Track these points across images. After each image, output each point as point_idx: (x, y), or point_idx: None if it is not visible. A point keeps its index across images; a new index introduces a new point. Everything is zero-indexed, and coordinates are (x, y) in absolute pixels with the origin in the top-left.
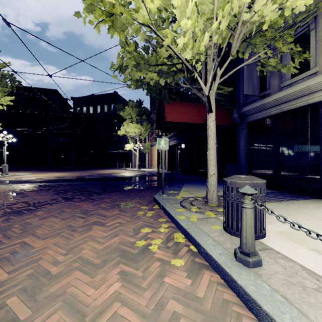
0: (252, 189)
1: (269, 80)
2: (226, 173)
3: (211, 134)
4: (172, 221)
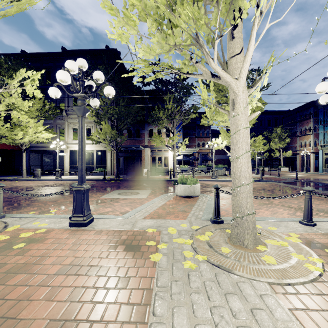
0: (40, 169)
1: None
2: (19, 171)
3: (24, 158)
4: (17, 180)
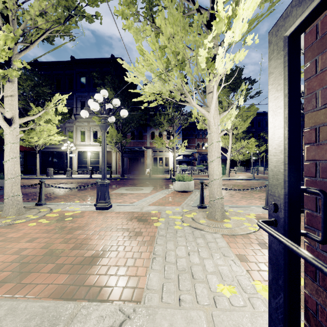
0: (53, 169)
1: None
2: (32, 170)
3: (38, 159)
4: (32, 179)
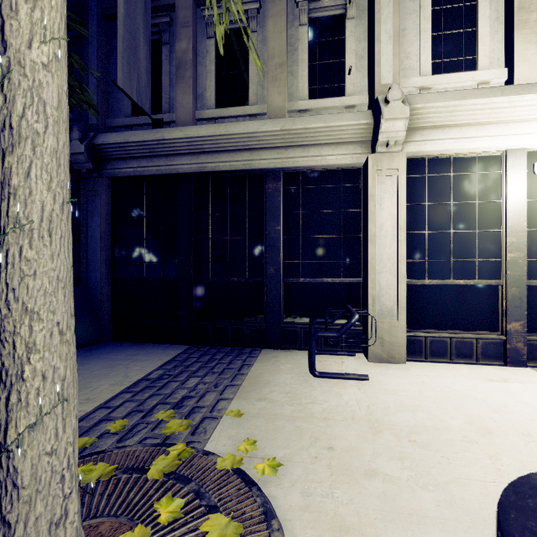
0: None
1: (170, 92)
2: None
3: (34, 122)
4: None
